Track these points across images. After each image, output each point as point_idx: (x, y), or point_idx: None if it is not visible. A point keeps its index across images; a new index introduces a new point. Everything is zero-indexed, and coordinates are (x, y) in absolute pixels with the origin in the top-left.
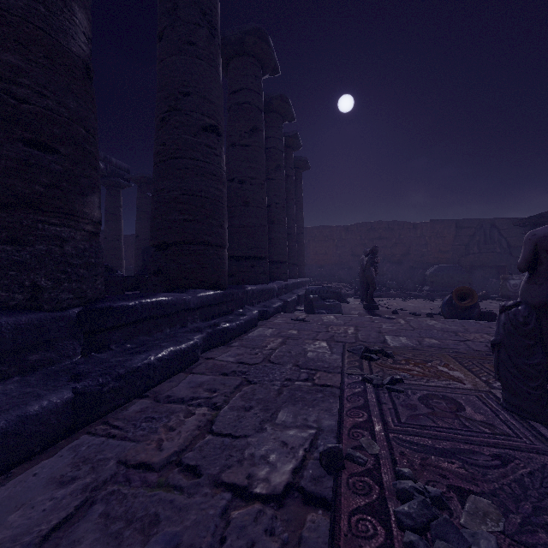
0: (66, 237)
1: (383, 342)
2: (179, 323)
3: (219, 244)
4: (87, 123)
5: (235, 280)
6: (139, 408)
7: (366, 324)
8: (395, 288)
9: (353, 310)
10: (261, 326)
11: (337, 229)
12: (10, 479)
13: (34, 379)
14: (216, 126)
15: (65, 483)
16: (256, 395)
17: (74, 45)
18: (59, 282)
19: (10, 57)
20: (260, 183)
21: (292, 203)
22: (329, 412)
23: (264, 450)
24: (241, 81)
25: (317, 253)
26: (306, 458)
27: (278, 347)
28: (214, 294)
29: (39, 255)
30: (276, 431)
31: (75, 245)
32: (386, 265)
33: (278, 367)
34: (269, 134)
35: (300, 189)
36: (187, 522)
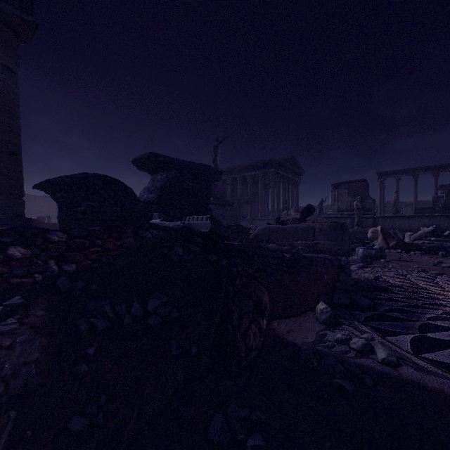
0: None
1: None
2: None
3: None
4: None
5: None
6: None
7: None
8: None
9: None
10: None
11: None
12: None
13: None
14: None
15: None
16: None
17: None
18: None
19: None
20: None
21: None
22: None
23: None
24: None
25: None
26: None
27: None
28: None
29: None
30: None
31: None
32: None
33: None
34: None
35: None
36: None
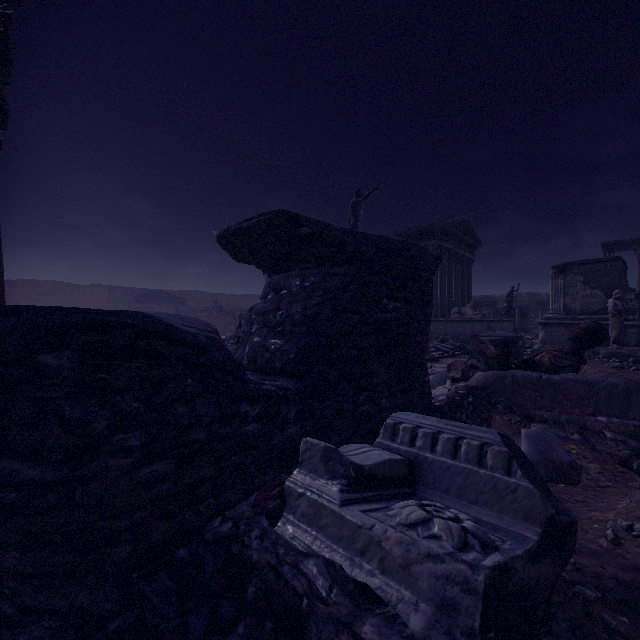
0: None
1: None
2: None
3: None
4: None
5: None
6: None
7: None
8: None
9: None
10: None
11: None
12: None
13: None
14: None
15: None
16: None
17: None
18: None
19: None
20: None
21: None
22: None
23: None
24: None
25: None
26: None
27: None
28: None
29: None
30: None
31: None
32: None
33: None
34: None
35: None
36: None
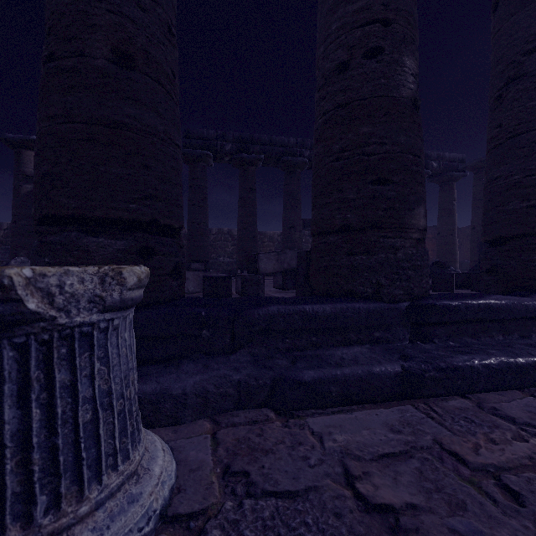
0: (398, 246)
1: None
2: (517, 332)
3: None
4: (414, 149)
5: None
6: (459, 406)
7: None
8: None
9: None
10: None
11: None
12: (363, 409)
13: (377, 350)
14: None
15: (394, 431)
16: None
17: (404, 91)
18: (393, 281)
19: (364, 129)
20: None
21: None
22: None
23: None
24: None
25: None
26: None
27: None
28: None
29: (381, 261)
30: None
31: (405, 251)
32: None
33: None
34: None
35: None
36: (496, 533)
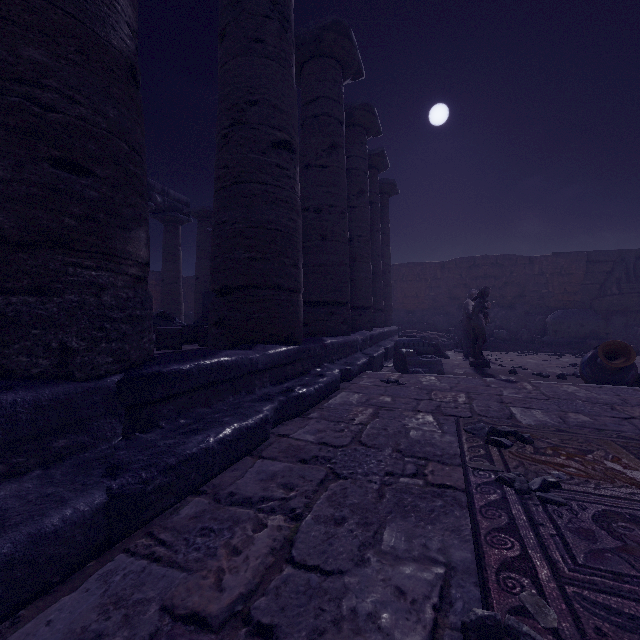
0: (104, 284)
1: (510, 417)
2: (244, 388)
3: (293, 288)
4: (131, 137)
5: (311, 330)
6: (194, 512)
7: (479, 389)
8: (505, 338)
9: (456, 368)
10: (344, 390)
11: (431, 267)
12: (16, 628)
13: (60, 473)
14: (288, 141)
15: None
16: (348, 497)
17: (115, 38)
18: (95, 341)
19: (34, 53)
20: (341, 212)
21: (377, 235)
22: (457, 534)
23: (370, 603)
24: (318, 89)
25: (405, 295)
26: (439, 625)
27: (369, 421)
28: (287, 351)
29: (70, 308)
30: (385, 565)
31: (116, 293)
32: (494, 310)
33: (373, 453)
34: (350, 152)
35: (387, 219)
36: None
